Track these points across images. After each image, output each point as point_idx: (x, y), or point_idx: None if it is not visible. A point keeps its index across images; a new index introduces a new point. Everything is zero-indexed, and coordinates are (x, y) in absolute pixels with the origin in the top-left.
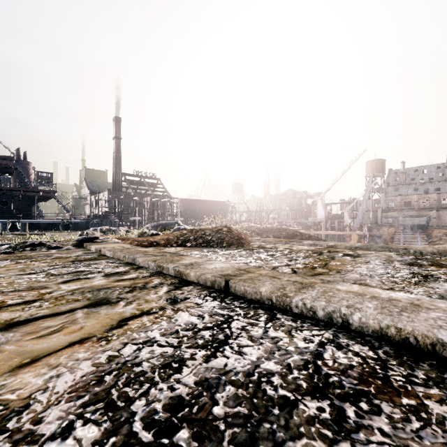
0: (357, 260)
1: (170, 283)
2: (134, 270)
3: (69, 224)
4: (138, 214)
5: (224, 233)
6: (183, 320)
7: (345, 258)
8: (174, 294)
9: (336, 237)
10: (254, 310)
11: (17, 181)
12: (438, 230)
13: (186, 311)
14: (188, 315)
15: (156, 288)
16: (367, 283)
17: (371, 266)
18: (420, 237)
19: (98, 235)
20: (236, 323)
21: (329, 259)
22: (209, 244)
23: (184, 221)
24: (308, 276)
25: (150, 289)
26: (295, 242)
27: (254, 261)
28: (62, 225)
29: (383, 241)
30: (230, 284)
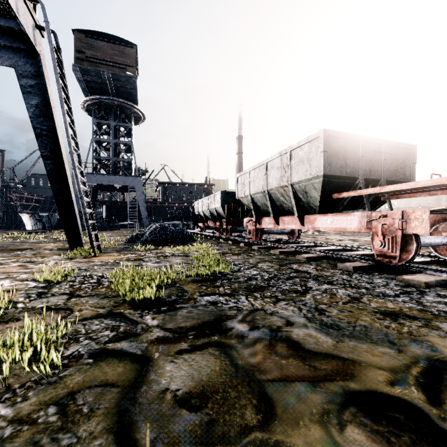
0: None
1: None
2: None
3: None
4: None
5: None
6: None
7: None
8: None
9: None
10: None
11: None
12: None
13: None
14: None
15: None
16: None
17: None
18: None
19: None
20: None
21: None
22: None
23: None
24: None
25: None
26: None
27: None
28: None
29: None
30: None
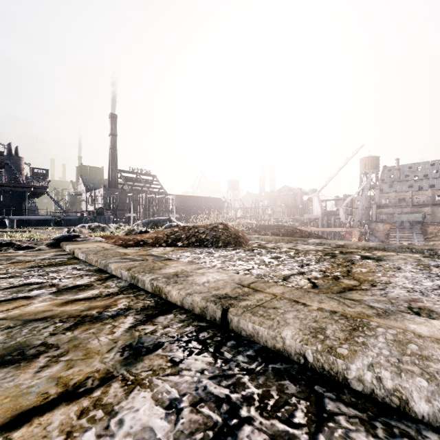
0: (384, 265)
1: (141, 308)
2: (100, 282)
3: (61, 221)
4: (133, 211)
5: (220, 231)
6: (134, 425)
7: (366, 261)
8: (140, 334)
9: (332, 233)
10: (277, 383)
11: (6, 176)
12: (434, 226)
13: (149, 386)
14: (149, 402)
15: (116, 318)
16: (428, 306)
17: (409, 275)
18: (416, 234)
19: (86, 233)
20: (247, 438)
21: (348, 263)
22: (203, 243)
23: (179, 217)
24: (336, 292)
25: (106, 321)
26: (299, 241)
27: (257, 267)
28: (54, 221)
29: (379, 237)
30: (230, 316)
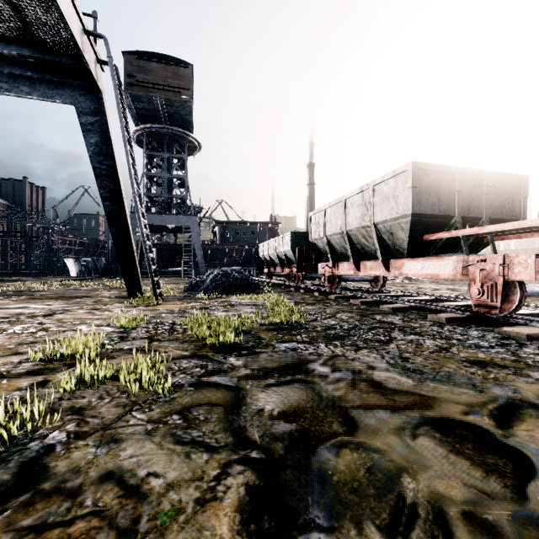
0: None
1: None
2: None
3: None
4: None
5: None
6: None
7: None
8: None
9: None
10: None
11: None
12: None
13: None
14: None
15: None
16: None
17: None
18: None
19: None
20: None
21: None
22: None
23: None
24: None
25: None
26: None
27: None
28: None
29: None
30: None
